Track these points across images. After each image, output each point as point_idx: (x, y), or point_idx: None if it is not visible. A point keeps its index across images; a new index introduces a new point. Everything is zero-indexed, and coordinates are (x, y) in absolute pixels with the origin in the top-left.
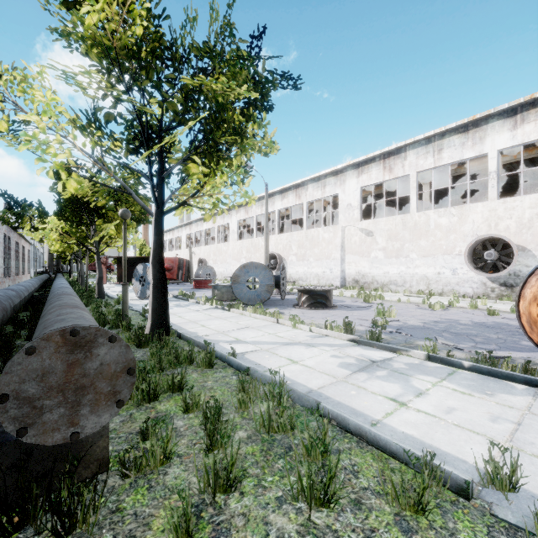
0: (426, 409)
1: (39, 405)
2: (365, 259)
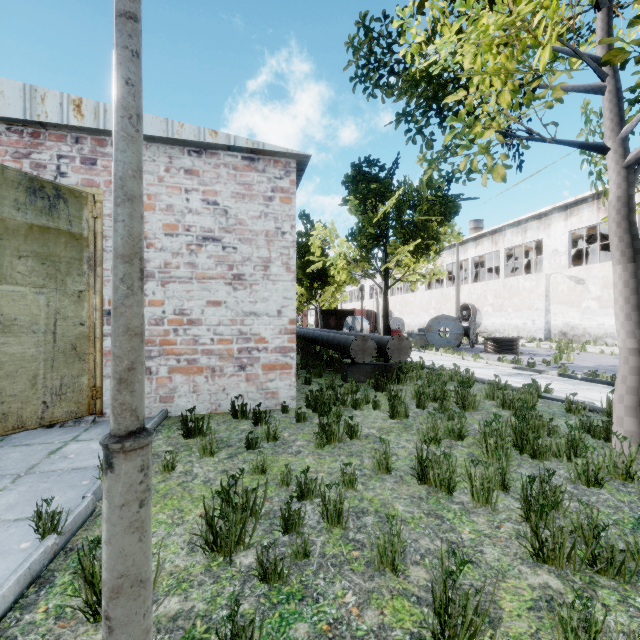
0: None
1: (393, 352)
2: (574, 309)
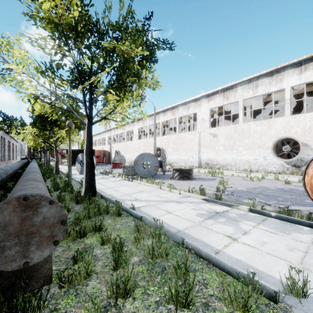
0: (249, 243)
1: (2, 245)
2: (212, 150)
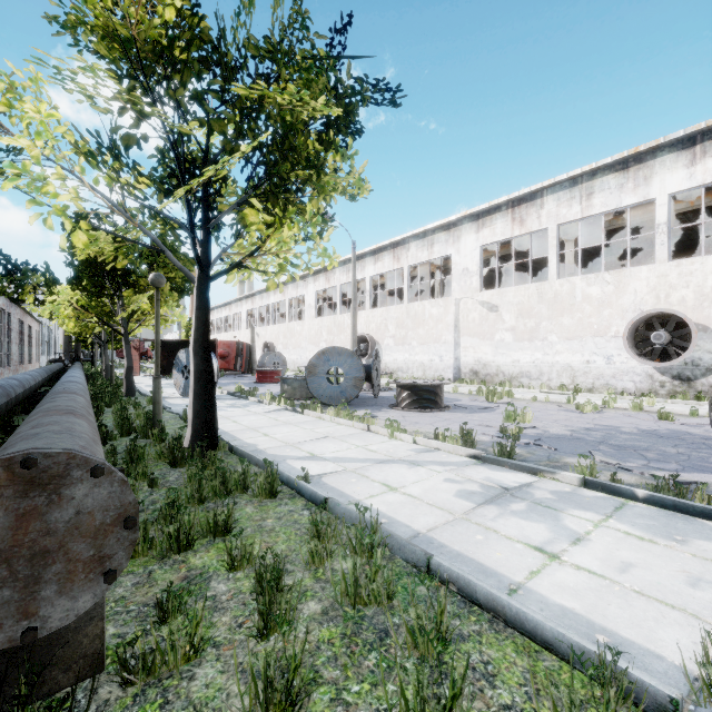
0: (590, 565)
1: None
2: (487, 342)
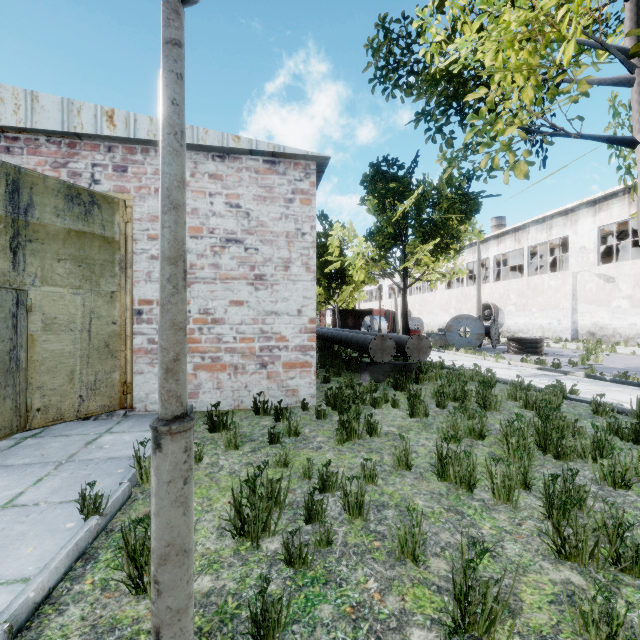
0: None
1: (413, 351)
2: (603, 309)
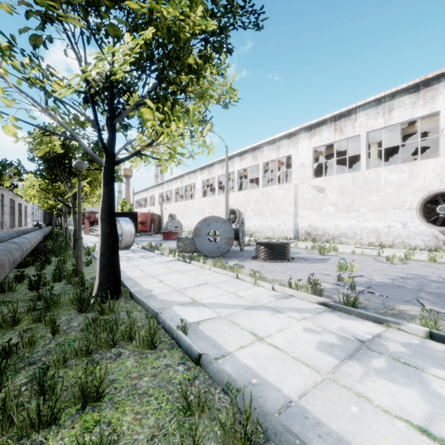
0: None
1: None
2: (316, 213)
